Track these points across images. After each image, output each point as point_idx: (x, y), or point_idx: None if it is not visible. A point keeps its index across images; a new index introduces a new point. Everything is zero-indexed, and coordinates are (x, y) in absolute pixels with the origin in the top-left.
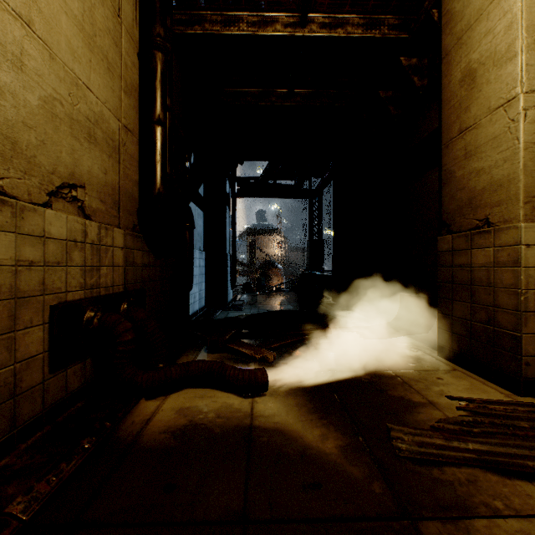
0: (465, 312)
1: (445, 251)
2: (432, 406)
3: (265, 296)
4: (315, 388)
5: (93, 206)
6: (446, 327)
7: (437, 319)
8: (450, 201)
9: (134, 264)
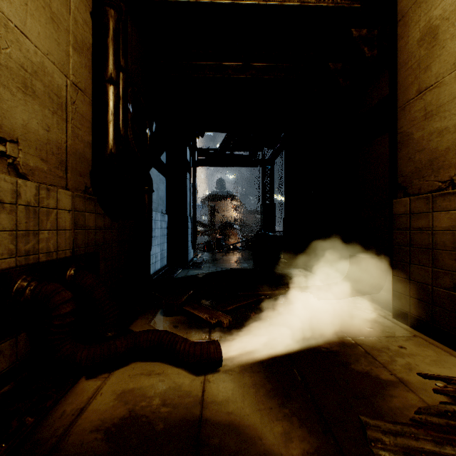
0: (425, 276)
1: (401, 213)
2: (404, 386)
3: (223, 254)
4: (273, 361)
5: (30, 164)
6: (403, 290)
7: (392, 282)
8: (407, 163)
9: (85, 227)
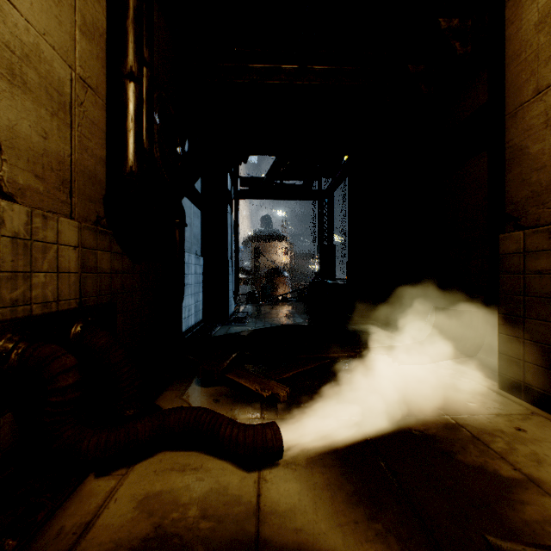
0: (547, 334)
1: (511, 252)
2: (537, 488)
3: (271, 307)
4: (350, 449)
5: (18, 181)
6: (514, 353)
7: (499, 342)
8: (519, 186)
9: (96, 270)
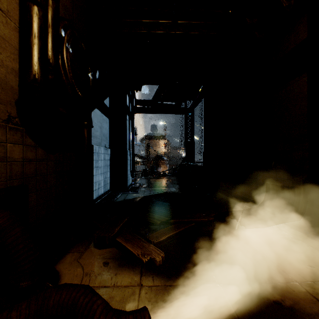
0: None
1: None
2: None
3: (155, 179)
4: None
5: None
6: None
7: None
8: None
9: (6, 159)
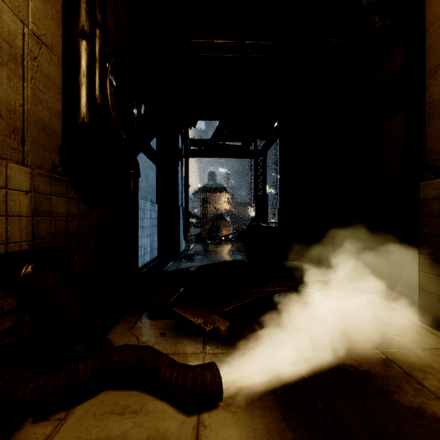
0: None
1: (432, 198)
2: None
3: (215, 245)
4: (288, 388)
5: None
6: (435, 289)
7: (419, 279)
8: (439, 137)
9: (51, 214)
